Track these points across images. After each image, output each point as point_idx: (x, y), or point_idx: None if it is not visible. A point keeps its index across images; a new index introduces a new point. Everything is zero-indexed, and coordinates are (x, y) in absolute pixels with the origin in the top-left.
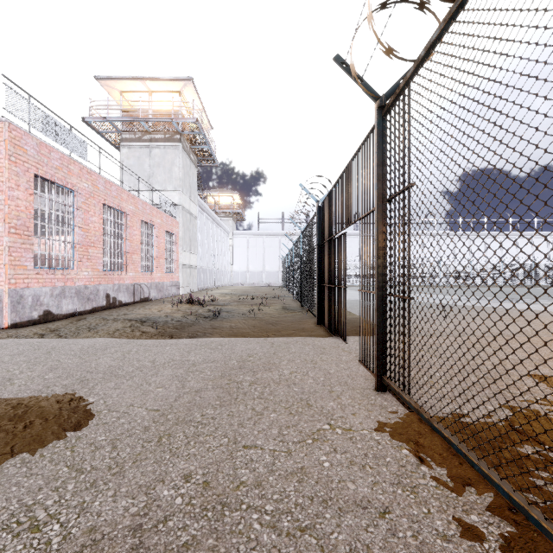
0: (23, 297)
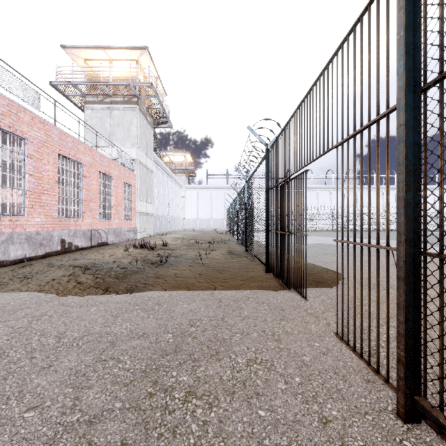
0: None
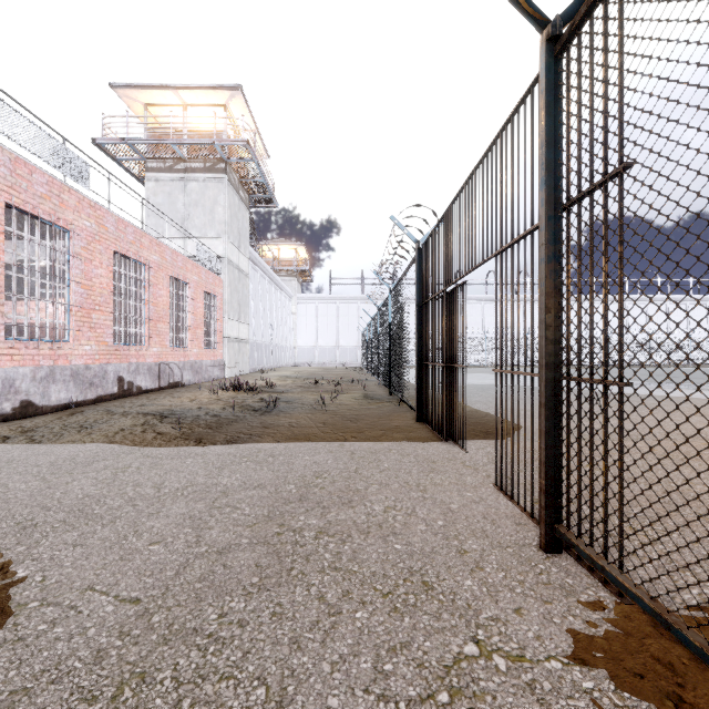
0: None
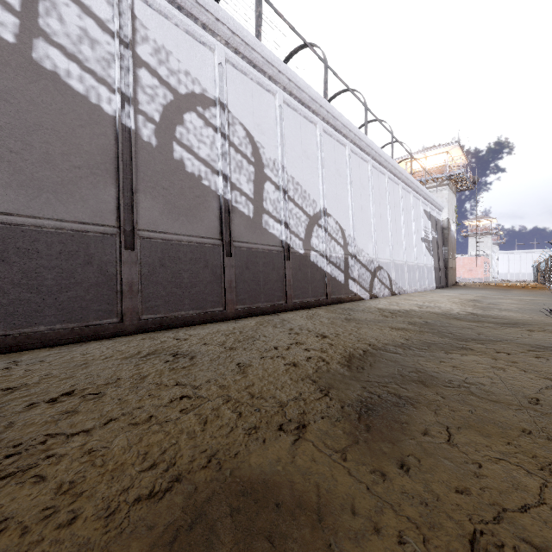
0: (484, 278)
